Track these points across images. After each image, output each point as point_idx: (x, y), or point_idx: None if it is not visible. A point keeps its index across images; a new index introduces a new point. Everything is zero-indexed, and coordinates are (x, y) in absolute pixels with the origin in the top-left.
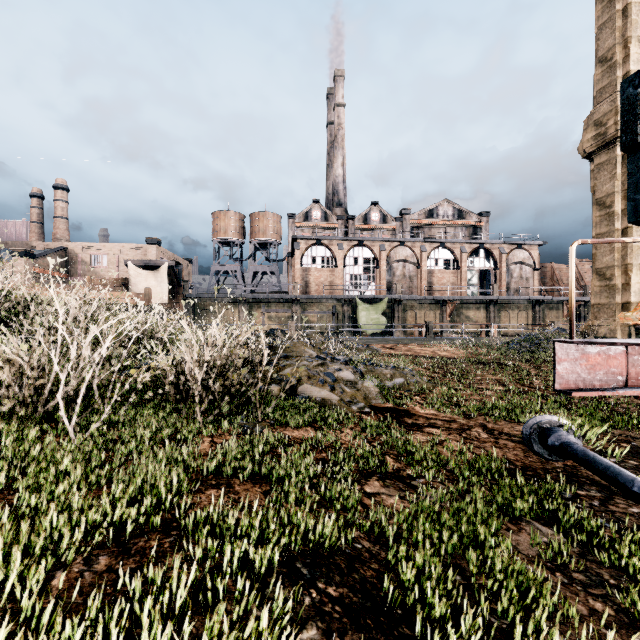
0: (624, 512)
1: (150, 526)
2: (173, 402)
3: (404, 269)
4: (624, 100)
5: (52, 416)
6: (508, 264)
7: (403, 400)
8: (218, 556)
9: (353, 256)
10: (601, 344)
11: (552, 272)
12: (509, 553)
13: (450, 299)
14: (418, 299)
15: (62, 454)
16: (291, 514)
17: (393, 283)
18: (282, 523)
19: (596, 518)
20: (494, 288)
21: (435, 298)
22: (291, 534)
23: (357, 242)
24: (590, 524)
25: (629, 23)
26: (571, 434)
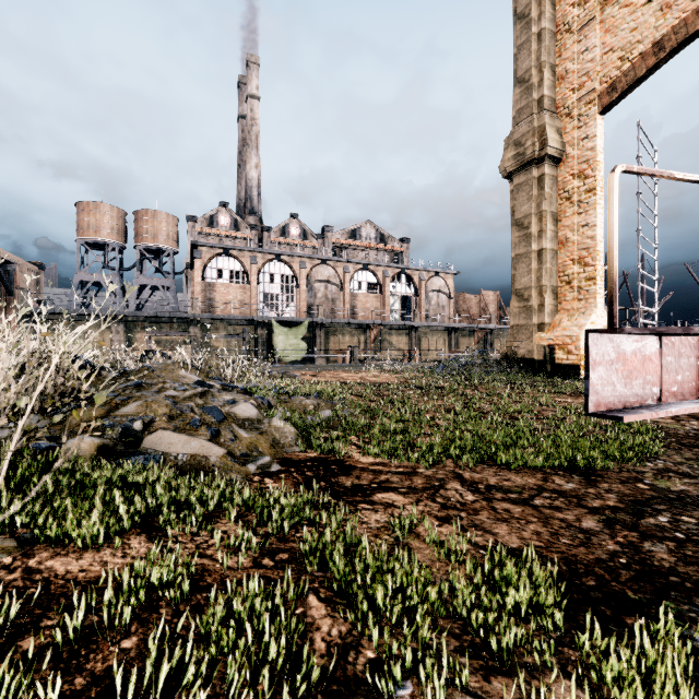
0: None
1: None
2: None
3: (326, 290)
4: None
5: None
6: (427, 291)
7: (335, 444)
8: None
9: (269, 272)
10: (669, 331)
11: (464, 301)
12: None
13: (374, 324)
14: (342, 323)
15: None
16: None
17: (315, 305)
18: None
19: None
20: (416, 314)
21: (359, 322)
22: None
23: (274, 256)
24: None
25: (543, 48)
26: None
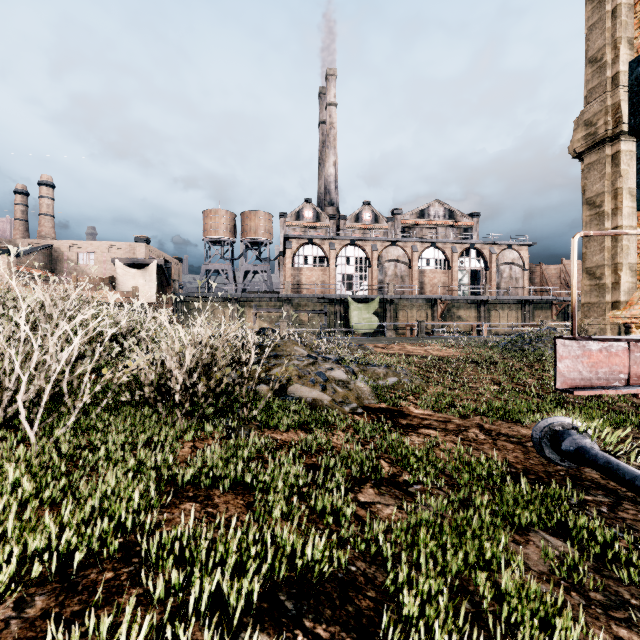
0: (635, 519)
1: (105, 553)
2: (153, 404)
3: (396, 269)
4: (633, 81)
5: (15, 420)
6: (498, 264)
7: (397, 400)
8: (185, 590)
9: (345, 255)
10: (605, 340)
11: (541, 272)
12: (519, 570)
13: (441, 299)
14: (410, 299)
15: (15, 465)
16: (275, 533)
17: (385, 283)
18: (264, 545)
19: (607, 526)
20: (485, 288)
21: (427, 298)
22: (275, 556)
23: (349, 241)
24: (603, 534)
25: (619, 24)
26: (589, 438)
